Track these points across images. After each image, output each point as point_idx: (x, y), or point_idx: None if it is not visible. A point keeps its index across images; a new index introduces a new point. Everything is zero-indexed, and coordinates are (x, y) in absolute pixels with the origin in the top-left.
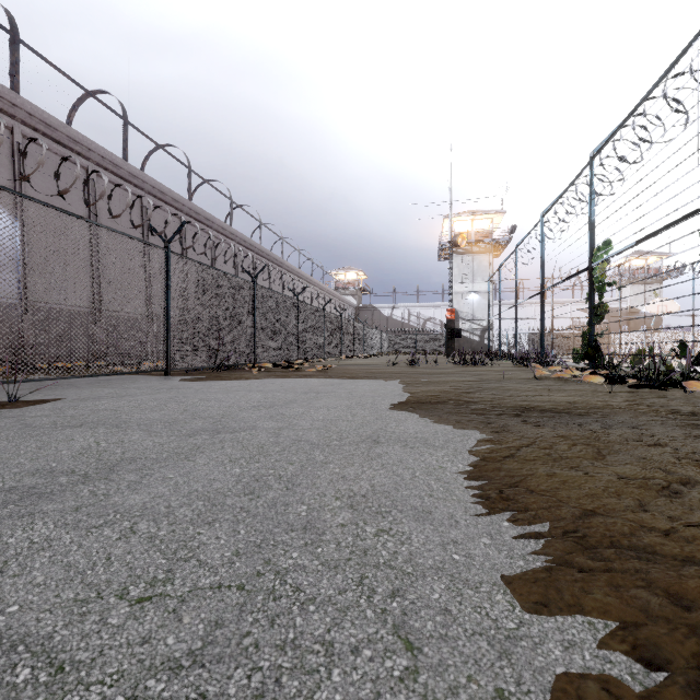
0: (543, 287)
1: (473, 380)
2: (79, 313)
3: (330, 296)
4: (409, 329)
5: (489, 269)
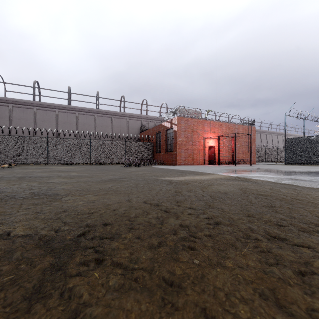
0: None
1: None
2: None
3: None
4: None
5: None
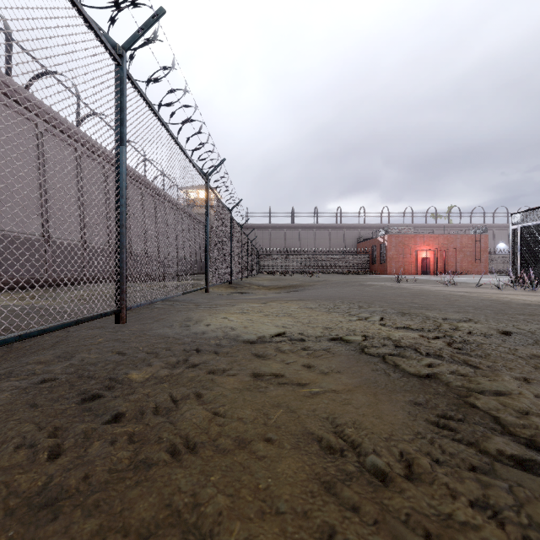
0: None
1: None
2: None
3: None
4: None
5: None
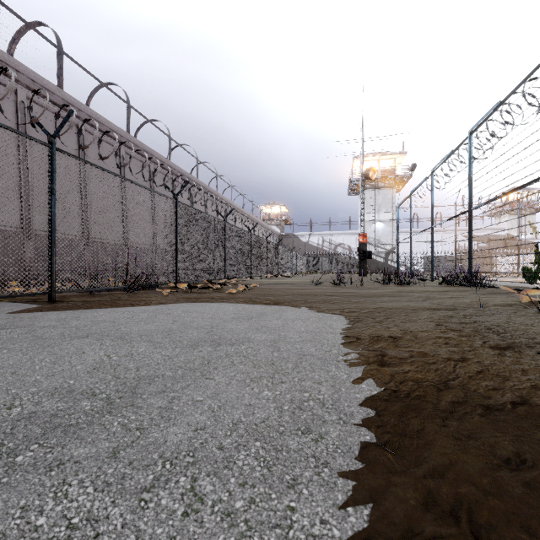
0: (471, 205)
1: (437, 307)
2: (4, 232)
3: (258, 225)
4: (323, 253)
5: (392, 201)
